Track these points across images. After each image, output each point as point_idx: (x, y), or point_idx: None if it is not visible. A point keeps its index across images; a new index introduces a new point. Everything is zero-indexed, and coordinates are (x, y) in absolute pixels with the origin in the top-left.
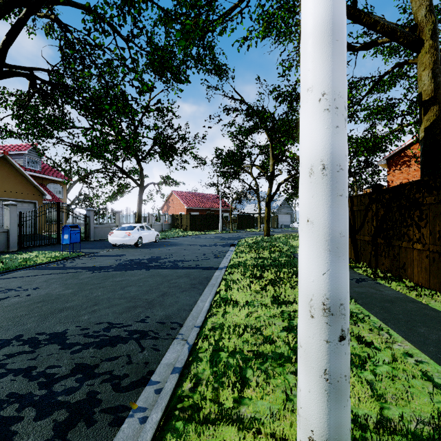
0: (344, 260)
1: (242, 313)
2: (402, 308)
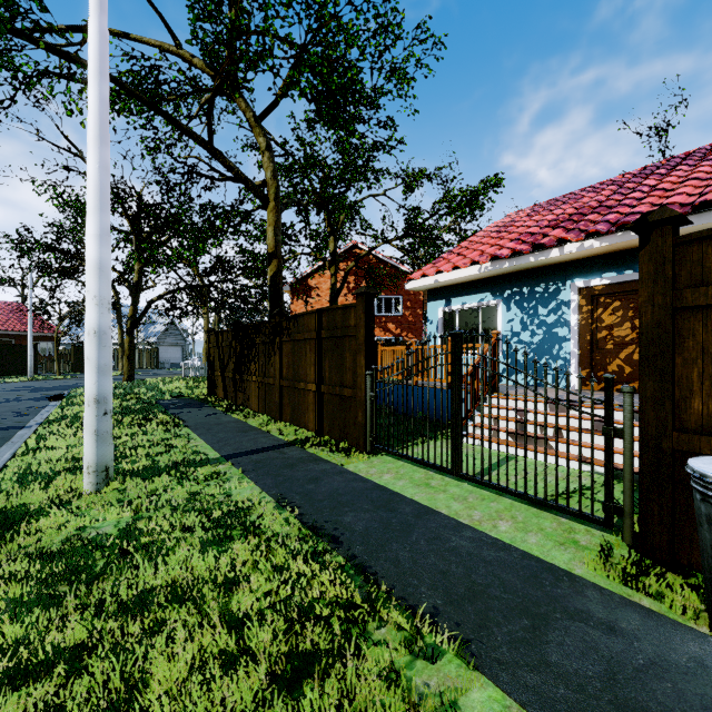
0: (107, 377)
1: (58, 453)
2: (224, 426)
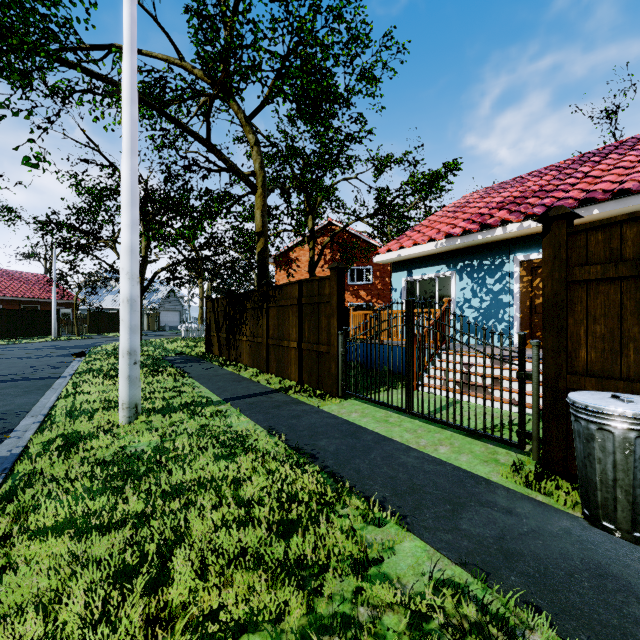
0: (136, 335)
1: (93, 396)
2: (221, 377)
